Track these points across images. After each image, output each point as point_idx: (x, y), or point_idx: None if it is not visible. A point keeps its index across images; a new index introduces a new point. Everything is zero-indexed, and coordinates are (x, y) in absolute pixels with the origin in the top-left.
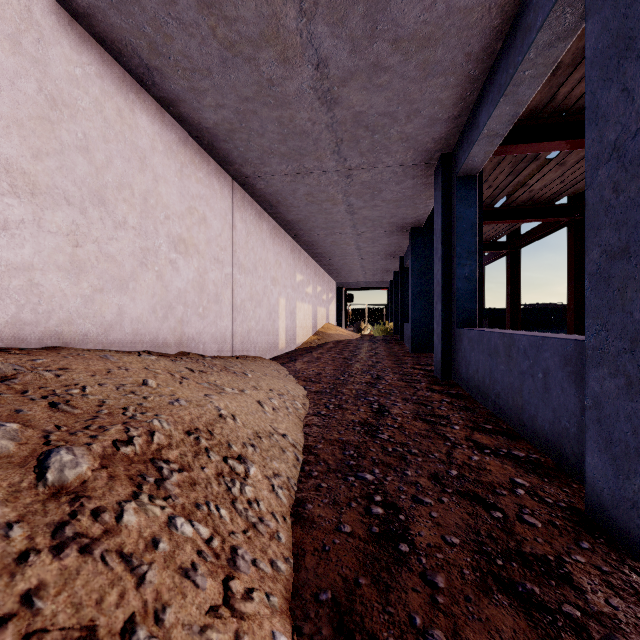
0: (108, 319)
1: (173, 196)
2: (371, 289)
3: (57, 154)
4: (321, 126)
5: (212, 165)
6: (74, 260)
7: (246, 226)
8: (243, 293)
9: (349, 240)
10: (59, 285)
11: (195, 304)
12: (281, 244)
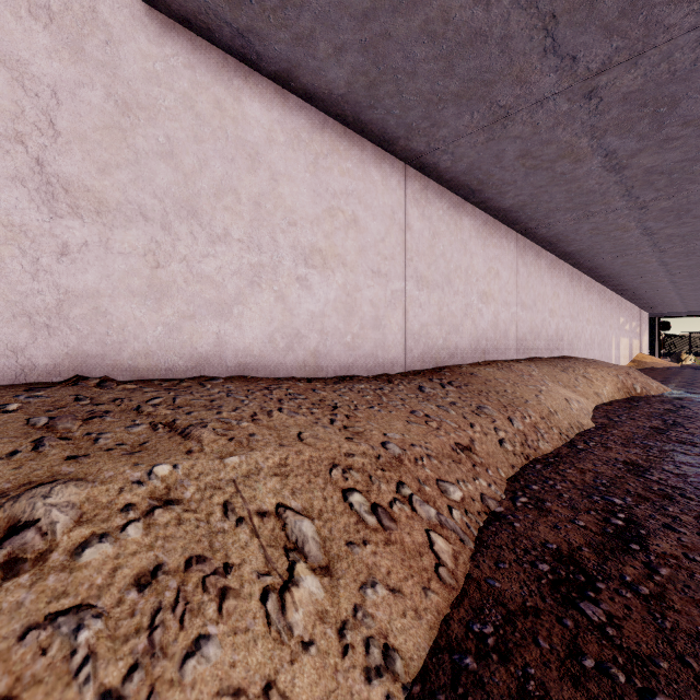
0: (578, 350)
1: (586, 304)
2: (696, 316)
3: (574, 307)
4: (659, 269)
5: (592, 282)
6: (575, 334)
7: (601, 302)
8: (600, 337)
9: (669, 292)
10: (574, 341)
11: (589, 344)
12: (612, 302)
